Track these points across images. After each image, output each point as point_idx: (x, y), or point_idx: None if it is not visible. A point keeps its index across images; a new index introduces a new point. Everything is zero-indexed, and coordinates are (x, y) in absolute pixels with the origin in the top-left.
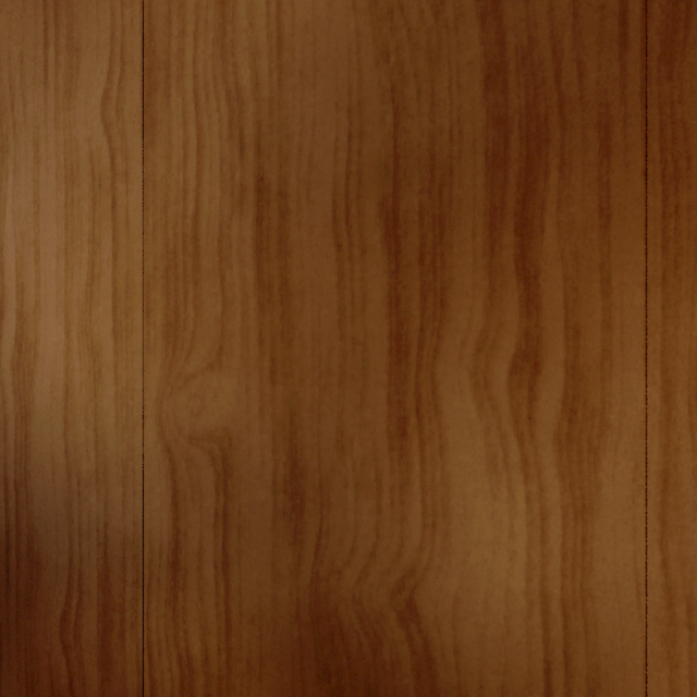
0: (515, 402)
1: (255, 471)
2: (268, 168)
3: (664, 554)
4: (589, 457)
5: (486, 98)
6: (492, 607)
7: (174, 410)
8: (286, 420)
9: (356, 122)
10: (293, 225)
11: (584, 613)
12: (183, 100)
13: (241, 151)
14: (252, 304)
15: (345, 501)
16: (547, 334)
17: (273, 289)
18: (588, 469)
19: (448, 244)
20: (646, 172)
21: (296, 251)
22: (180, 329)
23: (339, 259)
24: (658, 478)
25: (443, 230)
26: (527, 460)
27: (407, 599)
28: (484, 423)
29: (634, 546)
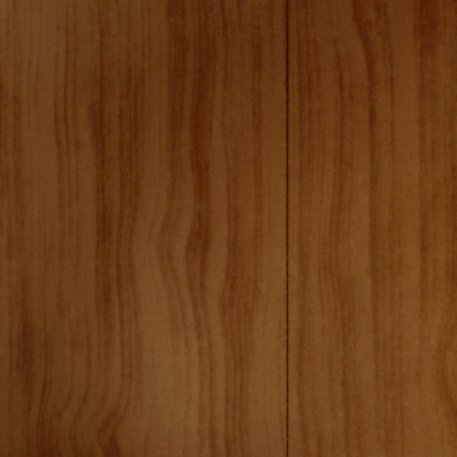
0: (191, 272)
1: None
2: (6, 77)
3: (301, 398)
4: (246, 318)
5: (169, 21)
6: (174, 442)
7: None
8: (20, 288)
9: (72, 40)
10: (24, 126)
11: (242, 447)
12: None
13: None
14: None
15: (64, 355)
16: (214, 216)
17: (10, 178)
18: (245, 328)
19: (141, 141)
20: (288, 83)
21: (27, 146)
22: None
23: (59, 154)
24: (296, 335)
25: (137, 130)
26: (200, 320)
27: (110, 436)
28: (167, 290)
29: (279, 391)
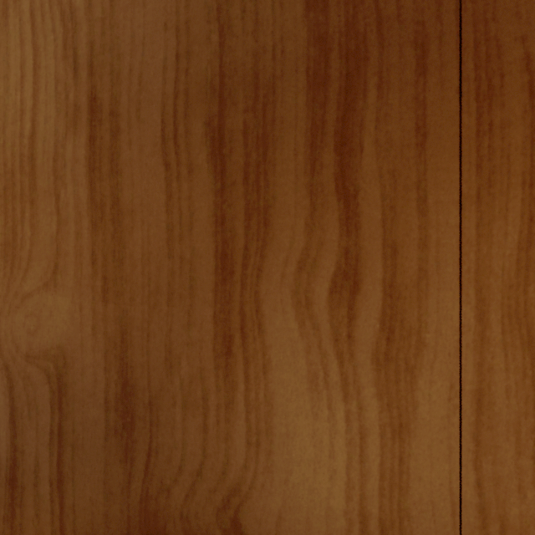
0: (335, 321)
1: (88, 389)
2: (100, 87)
3: (479, 474)
4: (406, 377)
5: (307, 17)
6: (313, 526)
7: (12, 328)
8: (118, 339)
9: (184, 41)
10: (124, 145)
11: (401, 533)
12: (20, 21)
13: (75, 71)
14: (85, 223)
15: (173, 419)
16: (365, 253)
17: (105, 208)
18: (405, 389)
19: (271, 163)
20: (461, 90)
21: (127, 170)
22: (17, 248)
23: (167, 178)
24: (472, 398)
25: (267, 149)
26: (347, 379)
27: (232, 517)
28: (305, 341)
29: (449, 465)
